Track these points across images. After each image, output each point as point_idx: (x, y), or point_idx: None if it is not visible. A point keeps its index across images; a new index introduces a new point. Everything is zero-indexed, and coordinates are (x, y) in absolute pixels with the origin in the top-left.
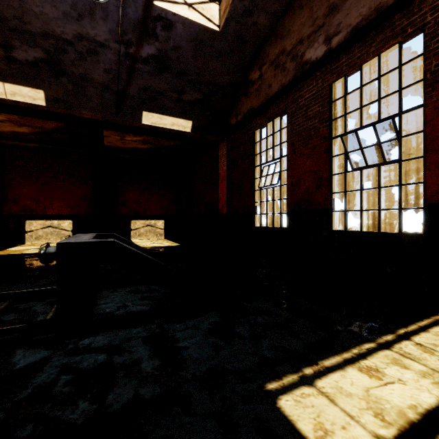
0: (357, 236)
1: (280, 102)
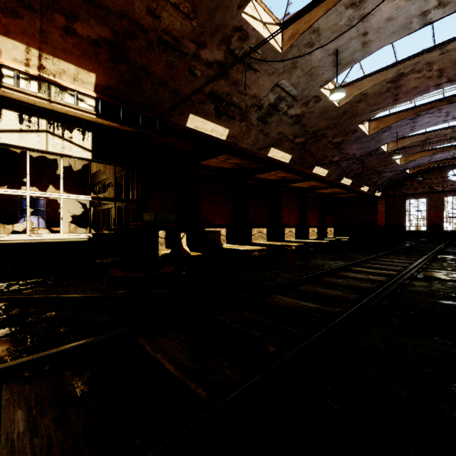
0: (452, 231)
1: (422, 195)
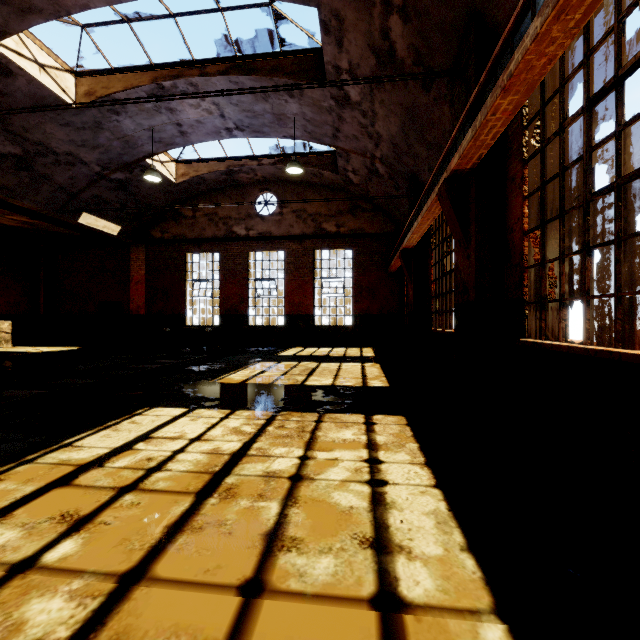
0: (262, 327)
1: (214, 245)
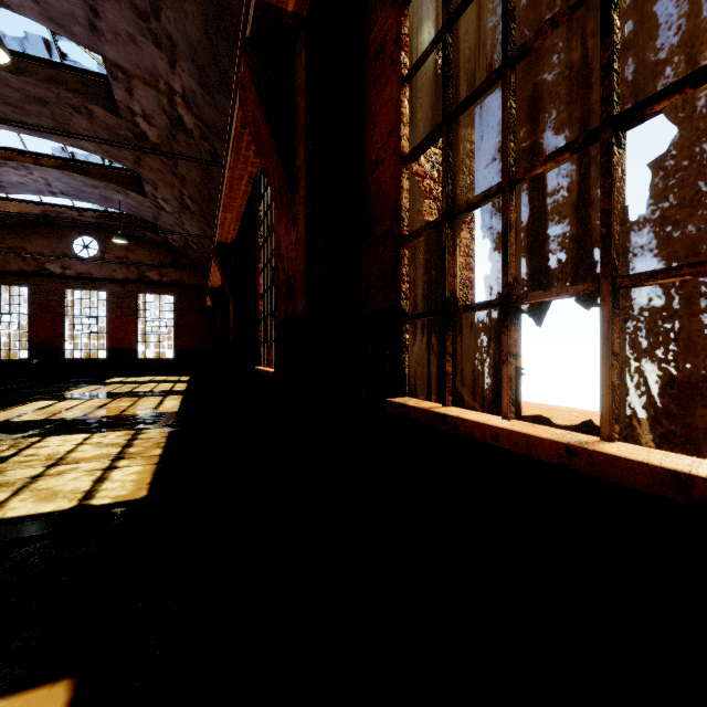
0: (81, 360)
1: (22, 279)
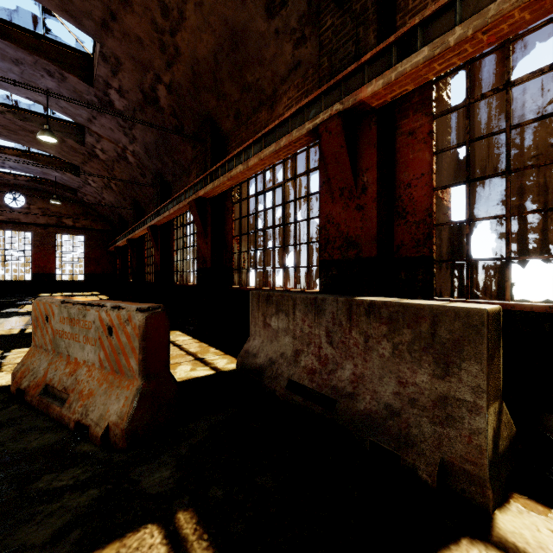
0: (11, 282)
1: None
